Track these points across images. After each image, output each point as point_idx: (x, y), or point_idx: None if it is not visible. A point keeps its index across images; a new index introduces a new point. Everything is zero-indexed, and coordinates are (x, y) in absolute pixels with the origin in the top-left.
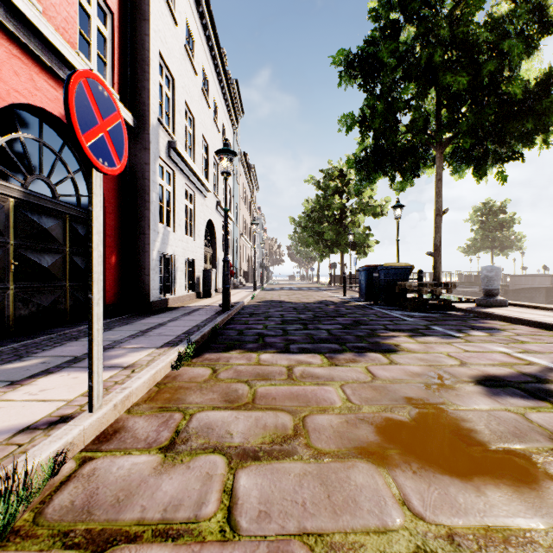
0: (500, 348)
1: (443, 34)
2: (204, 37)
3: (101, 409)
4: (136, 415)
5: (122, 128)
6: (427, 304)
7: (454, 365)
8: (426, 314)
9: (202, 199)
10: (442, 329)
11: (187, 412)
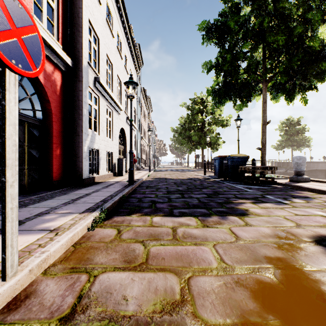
0: (319, 212)
1: (269, 9)
2: (118, 15)
3: (14, 277)
4: (49, 276)
5: (38, 40)
6: (259, 180)
7: (292, 226)
8: (259, 186)
9: (117, 115)
10: (273, 197)
11: (92, 273)
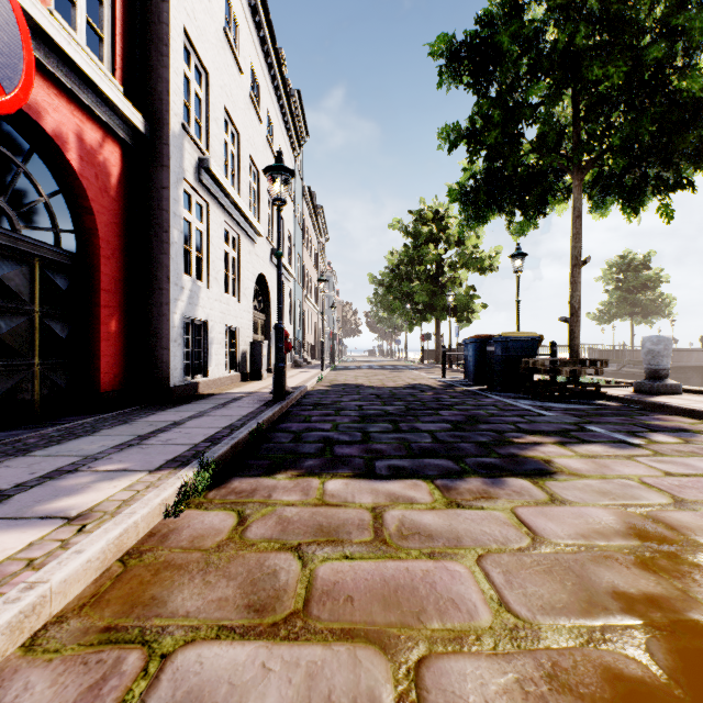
0: None
1: (591, 4)
2: (253, 24)
3: None
4: (40, 657)
5: (12, 18)
6: (566, 390)
7: (665, 504)
8: (567, 404)
9: (250, 245)
10: (605, 431)
11: (158, 647)
